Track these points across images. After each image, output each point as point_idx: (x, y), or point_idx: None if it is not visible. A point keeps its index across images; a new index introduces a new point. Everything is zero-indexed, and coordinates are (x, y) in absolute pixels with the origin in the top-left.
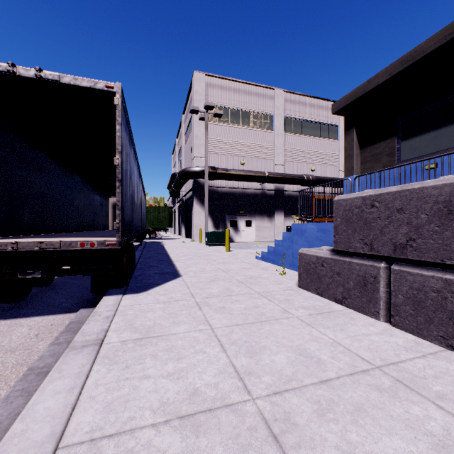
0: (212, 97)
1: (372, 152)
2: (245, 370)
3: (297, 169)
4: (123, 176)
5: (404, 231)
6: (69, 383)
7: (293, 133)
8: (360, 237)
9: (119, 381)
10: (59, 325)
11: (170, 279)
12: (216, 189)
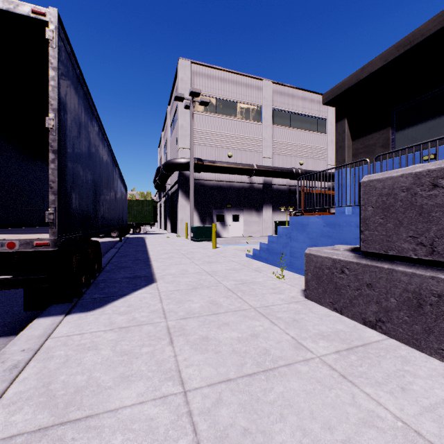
0: (198, 86)
1: (365, 143)
2: None
3: (286, 163)
4: (65, 148)
5: None
6: None
7: (281, 125)
8: (410, 233)
9: None
10: None
11: (140, 287)
12: (202, 182)
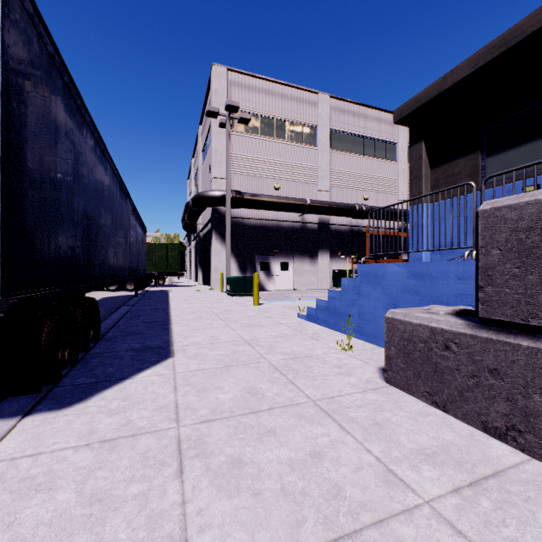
0: (237, 100)
1: (447, 172)
2: None
3: (346, 197)
4: (22, 159)
5: None
6: None
7: (341, 150)
8: None
9: None
10: None
11: (149, 365)
12: (242, 221)
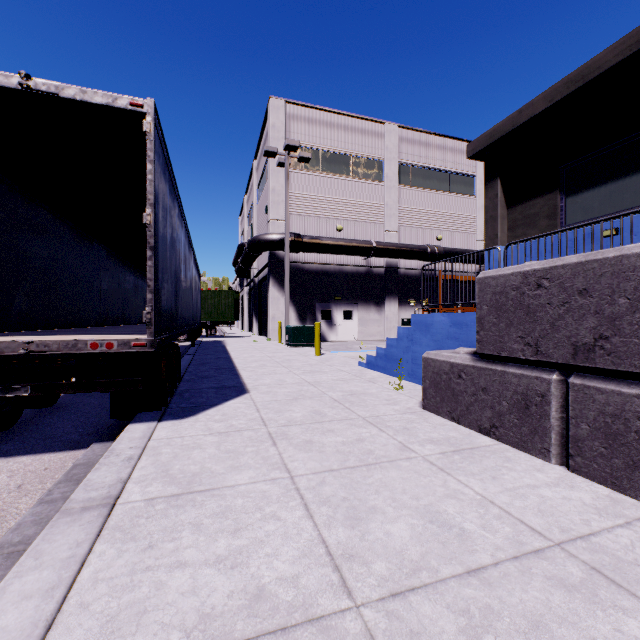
0: (296, 134)
1: (525, 212)
2: (344, 551)
3: (417, 238)
4: (158, 242)
5: (591, 325)
6: (49, 578)
7: (411, 185)
8: (519, 334)
9: (134, 573)
10: (58, 470)
11: (232, 397)
12: (301, 266)
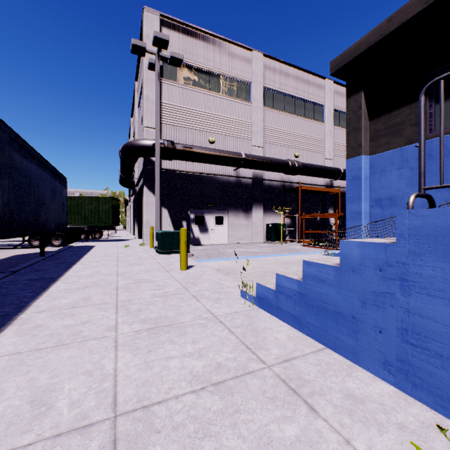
0: (170, 48)
1: (389, 122)
2: None
3: (279, 154)
4: None
5: None
6: None
7: (274, 108)
8: None
9: None
10: None
11: None
12: (175, 174)
